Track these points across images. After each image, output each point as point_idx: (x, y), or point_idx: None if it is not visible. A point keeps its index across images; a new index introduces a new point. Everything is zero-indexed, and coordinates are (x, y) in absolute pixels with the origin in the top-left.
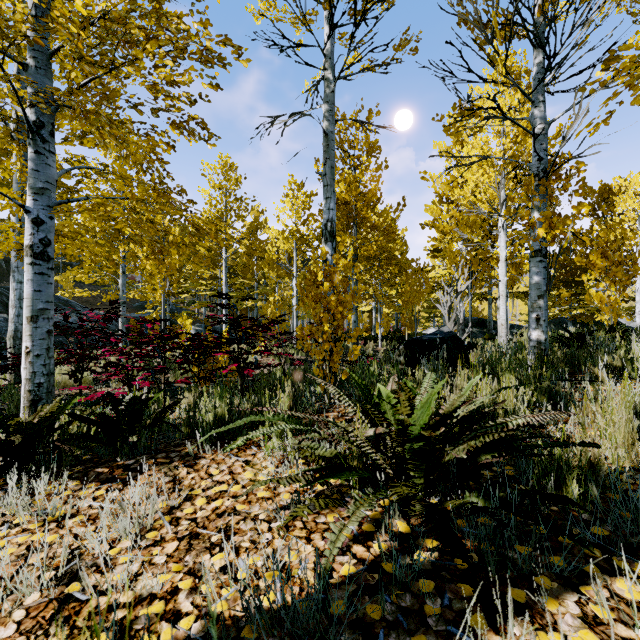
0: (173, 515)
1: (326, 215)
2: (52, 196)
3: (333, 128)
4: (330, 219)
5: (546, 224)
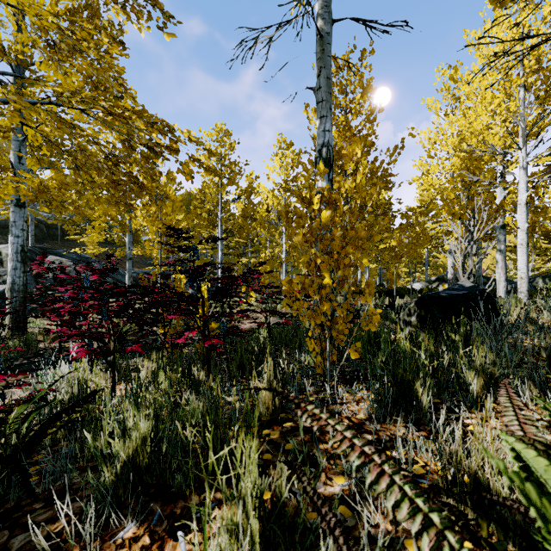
0: None
1: (320, 138)
2: None
3: (329, 28)
4: (326, 143)
5: None
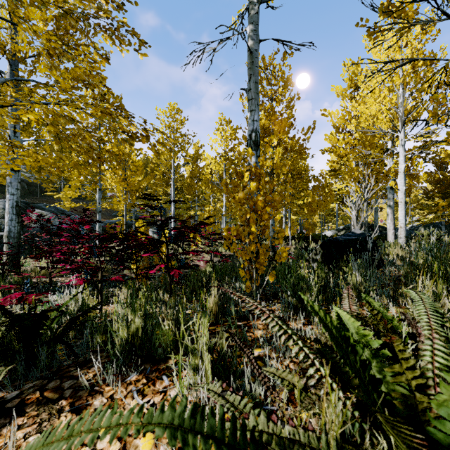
0: None
1: (251, 126)
2: None
3: (257, 46)
4: (254, 130)
5: None
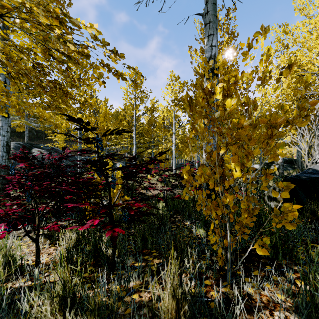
0: None
1: (208, 53)
2: None
3: None
4: (212, 56)
5: None
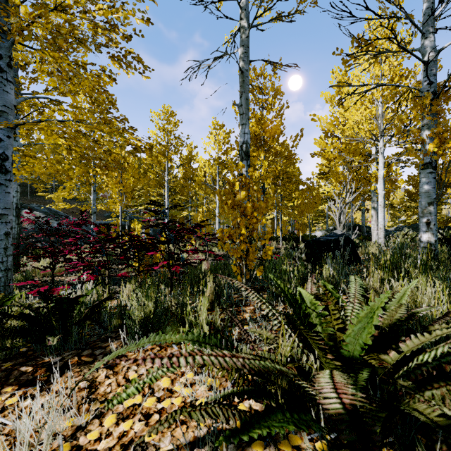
0: (75, 442)
1: (242, 138)
2: (9, 118)
3: (248, 67)
4: (245, 141)
5: (436, 140)
